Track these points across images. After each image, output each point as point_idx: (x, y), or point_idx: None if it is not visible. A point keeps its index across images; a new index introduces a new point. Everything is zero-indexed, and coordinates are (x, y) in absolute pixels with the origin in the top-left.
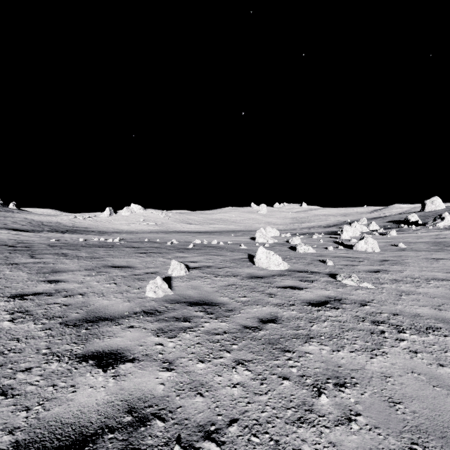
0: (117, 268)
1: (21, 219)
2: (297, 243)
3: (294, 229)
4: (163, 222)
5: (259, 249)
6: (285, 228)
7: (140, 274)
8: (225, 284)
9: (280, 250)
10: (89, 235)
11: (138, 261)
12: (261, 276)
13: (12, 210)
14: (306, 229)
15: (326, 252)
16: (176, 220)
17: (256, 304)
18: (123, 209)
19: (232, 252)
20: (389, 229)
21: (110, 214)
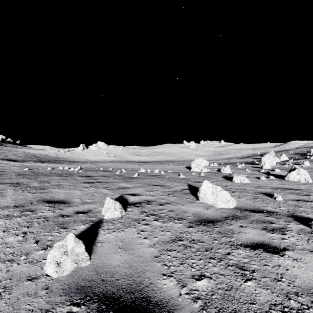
0: (49, 204)
1: (20, 152)
2: (228, 172)
3: (217, 160)
4: (120, 154)
5: (203, 184)
6: (210, 159)
7: (68, 215)
8: (168, 237)
9: (217, 180)
10: (61, 164)
11: (80, 193)
12: (211, 220)
13: (17, 146)
14: (227, 160)
15: (261, 183)
16: (129, 153)
17: (232, 311)
18: (92, 145)
19: (172, 181)
20: (298, 160)
21: (83, 149)
